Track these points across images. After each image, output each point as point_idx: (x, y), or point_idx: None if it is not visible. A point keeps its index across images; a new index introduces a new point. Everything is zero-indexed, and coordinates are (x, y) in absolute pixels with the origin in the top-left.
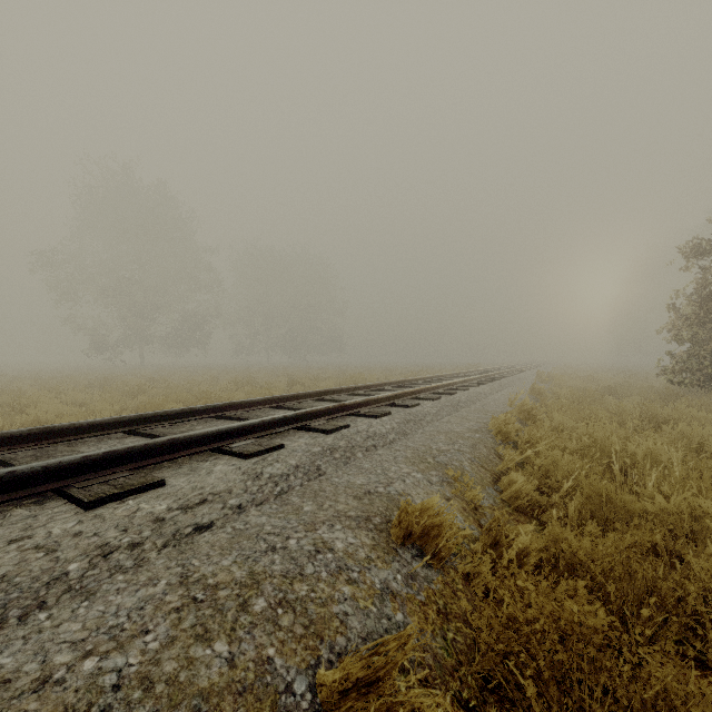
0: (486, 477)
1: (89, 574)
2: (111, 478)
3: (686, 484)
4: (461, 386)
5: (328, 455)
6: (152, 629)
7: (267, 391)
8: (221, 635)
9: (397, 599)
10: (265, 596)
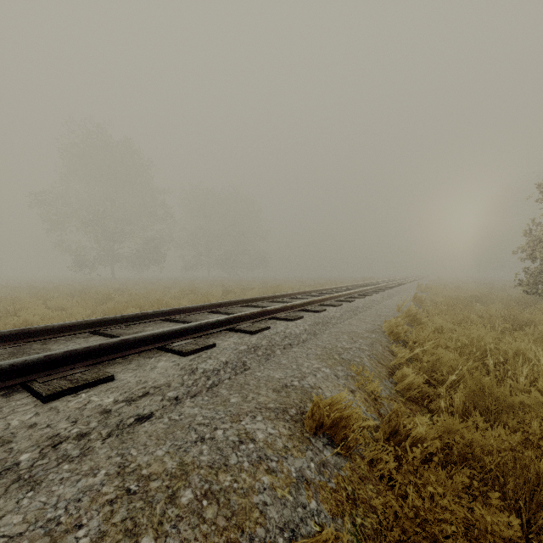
0: (383, 371)
1: (38, 464)
2: (69, 374)
3: None
4: (358, 295)
5: (252, 352)
6: (86, 523)
7: (206, 298)
8: (149, 530)
9: (311, 486)
10: (192, 488)
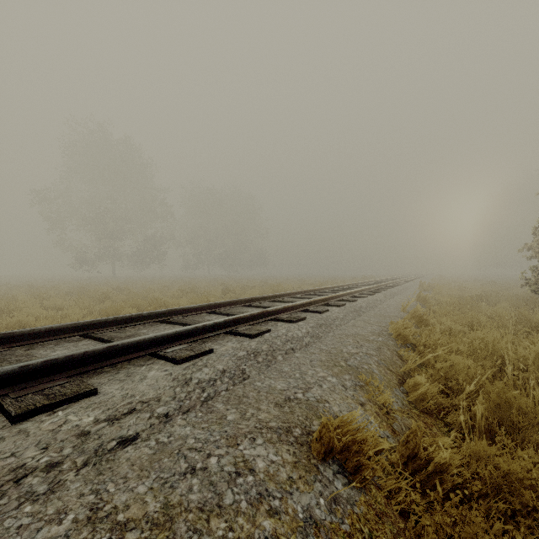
0: (393, 379)
1: None
2: (47, 387)
3: None
4: (360, 294)
5: (252, 359)
6: None
7: (205, 298)
8: None
9: (321, 531)
10: None
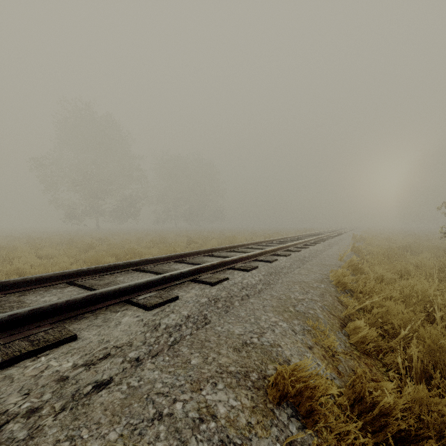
0: (335, 323)
1: None
2: (33, 333)
3: None
4: (303, 245)
5: (213, 305)
6: None
7: (172, 248)
8: None
9: None
10: None
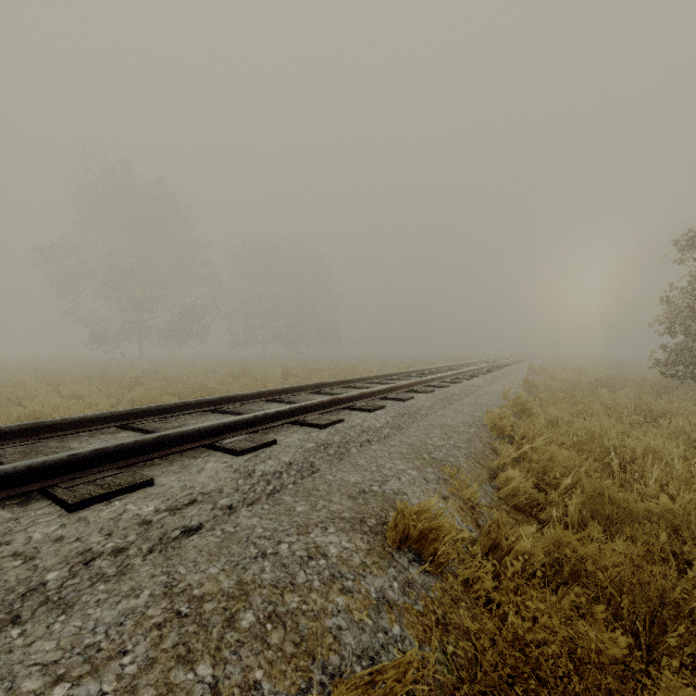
0: (483, 474)
1: (68, 584)
2: (98, 478)
3: (691, 483)
4: (454, 379)
5: (322, 451)
6: (131, 649)
7: (262, 383)
8: (205, 656)
9: (394, 609)
10: (253, 610)
